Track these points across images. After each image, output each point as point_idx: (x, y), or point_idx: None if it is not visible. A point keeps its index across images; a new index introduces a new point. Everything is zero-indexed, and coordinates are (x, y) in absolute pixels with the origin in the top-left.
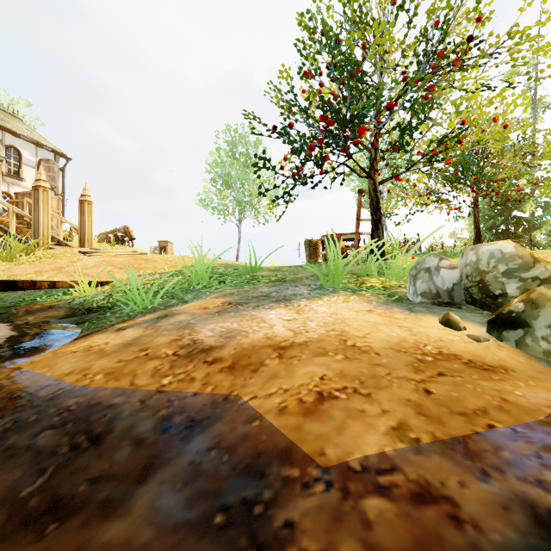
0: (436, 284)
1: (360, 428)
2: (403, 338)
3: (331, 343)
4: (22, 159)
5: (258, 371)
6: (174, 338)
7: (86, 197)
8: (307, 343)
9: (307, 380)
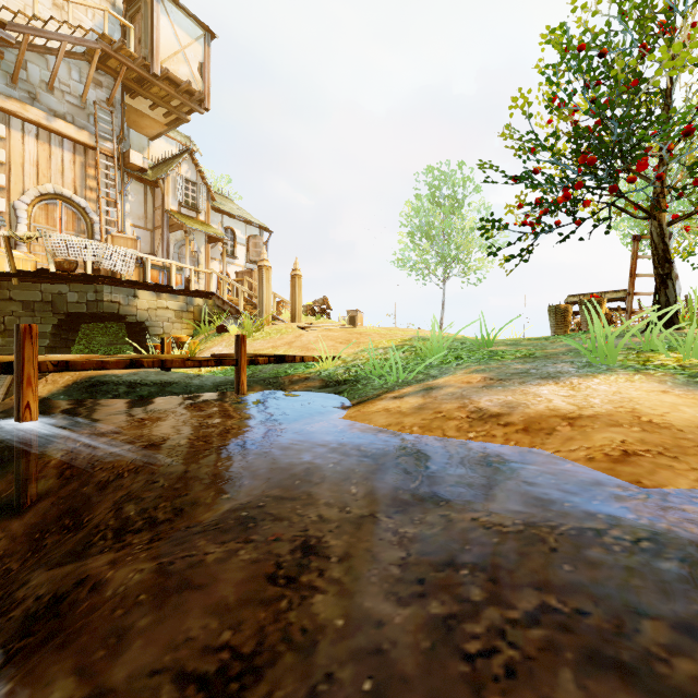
0: None
1: (670, 474)
2: None
3: (622, 418)
4: (236, 239)
5: (552, 434)
6: (459, 406)
7: (297, 271)
8: (596, 416)
9: (608, 442)
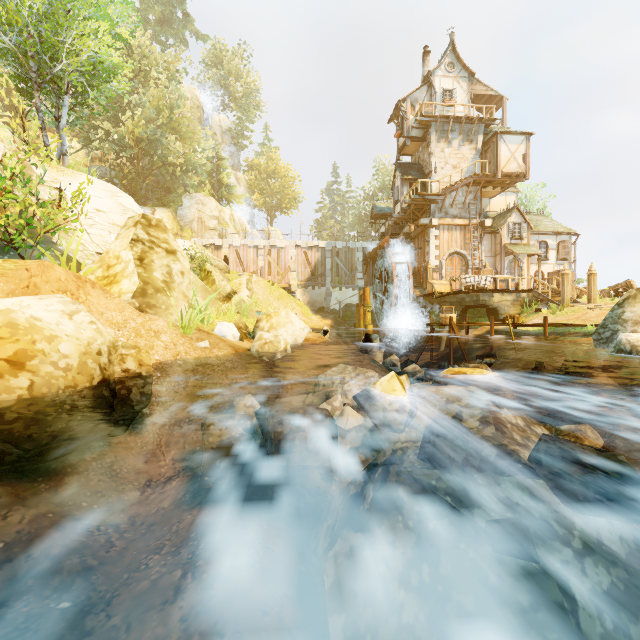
0: None
1: None
2: None
3: None
4: (548, 246)
5: None
6: None
7: (591, 271)
8: None
9: None
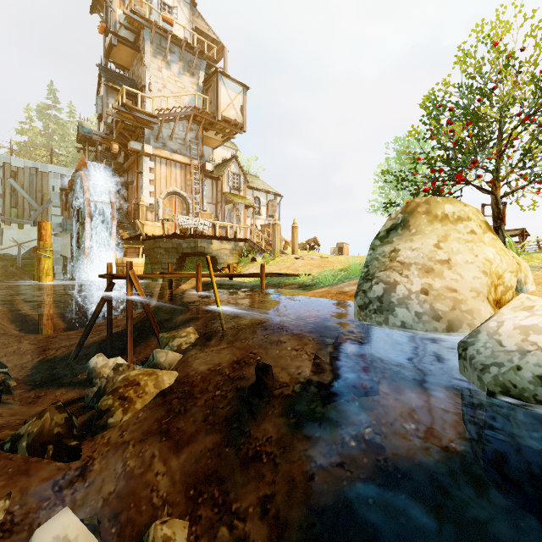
0: None
1: None
2: None
3: None
4: (260, 203)
5: None
6: (337, 290)
7: (295, 224)
8: None
9: None
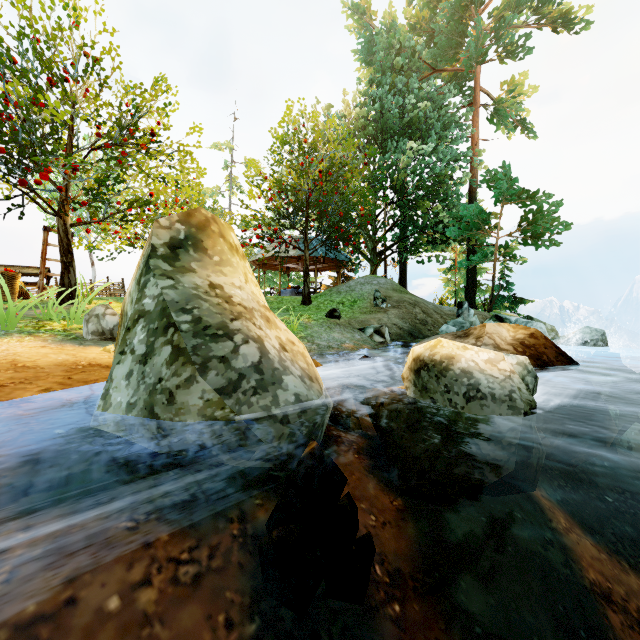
0: (103, 326)
1: (22, 392)
2: (66, 360)
3: (3, 366)
4: None
5: None
6: None
7: None
8: None
9: None
